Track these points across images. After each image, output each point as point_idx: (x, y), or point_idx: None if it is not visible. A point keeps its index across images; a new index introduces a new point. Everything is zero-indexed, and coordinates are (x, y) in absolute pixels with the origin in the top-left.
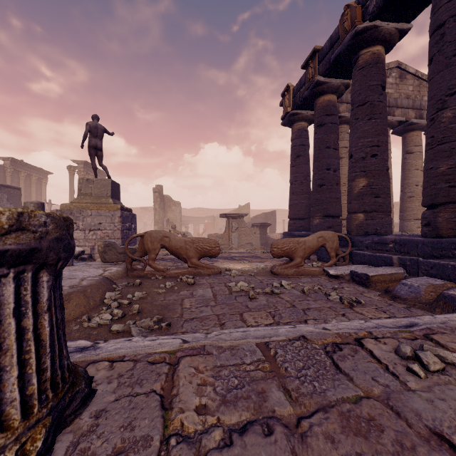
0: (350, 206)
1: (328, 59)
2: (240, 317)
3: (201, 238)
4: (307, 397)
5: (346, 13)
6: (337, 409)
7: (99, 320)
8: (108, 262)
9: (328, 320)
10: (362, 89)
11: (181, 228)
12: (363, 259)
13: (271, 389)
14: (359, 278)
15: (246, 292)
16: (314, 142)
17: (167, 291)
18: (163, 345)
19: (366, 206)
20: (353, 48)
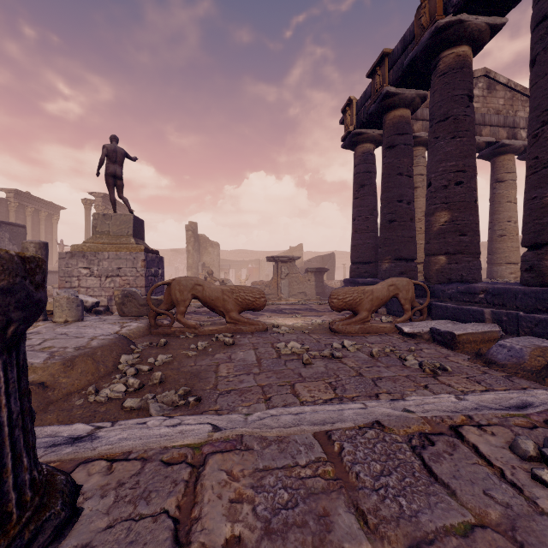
0: (428, 247)
1: (401, 64)
2: (291, 389)
3: (243, 286)
4: (391, 525)
5: (424, 5)
6: (438, 547)
7: (109, 392)
8: (127, 316)
9: (406, 394)
10: (443, 100)
11: (219, 274)
12: (445, 313)
13: (336, 509)
14: (442, 337)
15: (299, 355)
16: (383, 168)
17: (199, 354)
18: (185, 435)
19: (449, 246)
20: (433, 49)
